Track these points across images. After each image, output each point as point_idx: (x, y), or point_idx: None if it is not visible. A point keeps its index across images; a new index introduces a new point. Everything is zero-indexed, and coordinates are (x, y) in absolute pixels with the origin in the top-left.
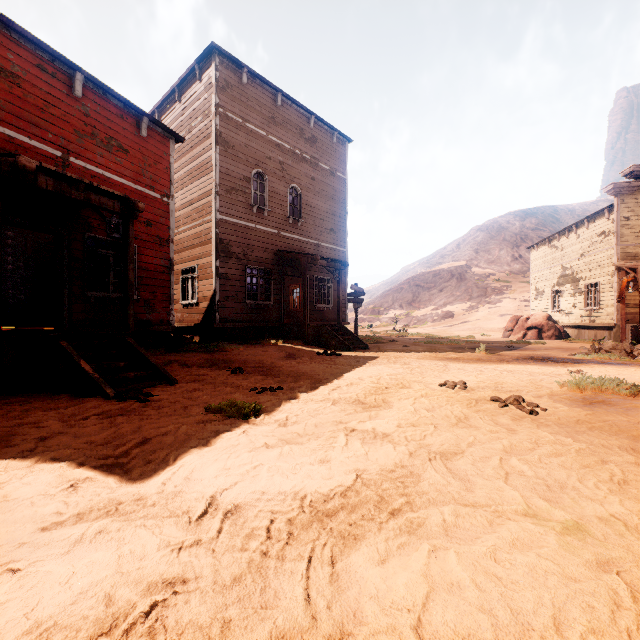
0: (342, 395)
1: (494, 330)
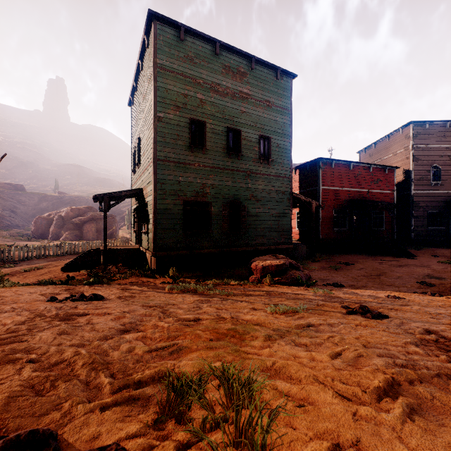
0: None
1: None
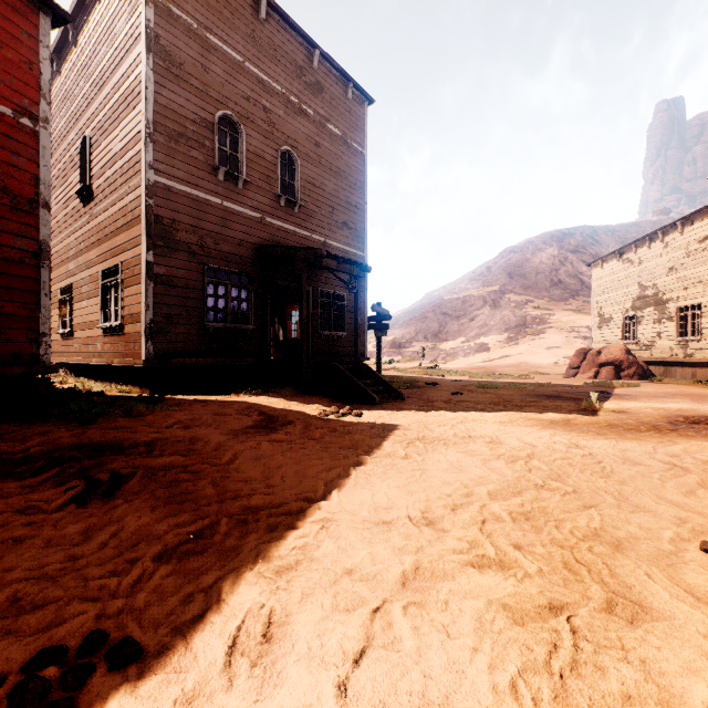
0: None
1: (543, 366)
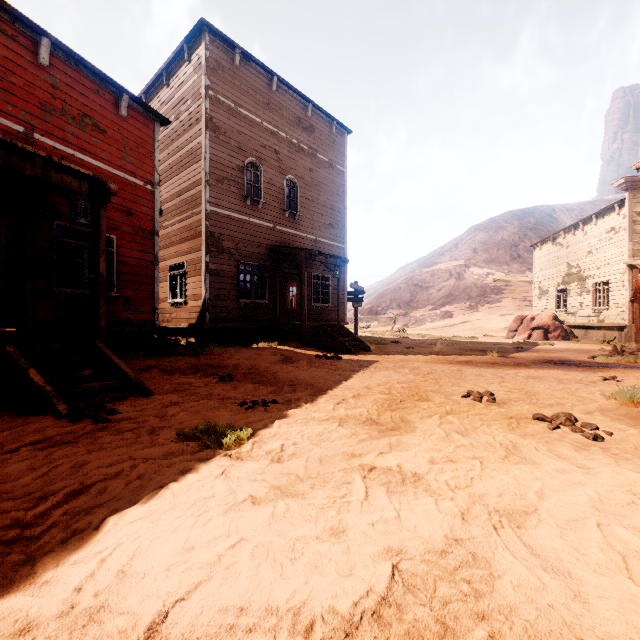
0: (350, 411)
1: (495, 330)
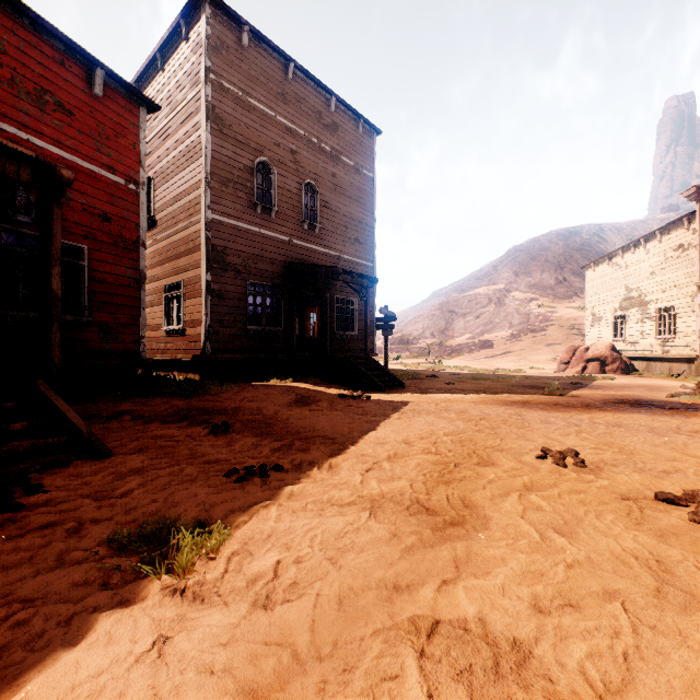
0: (385, 486)
1: (542, 362)
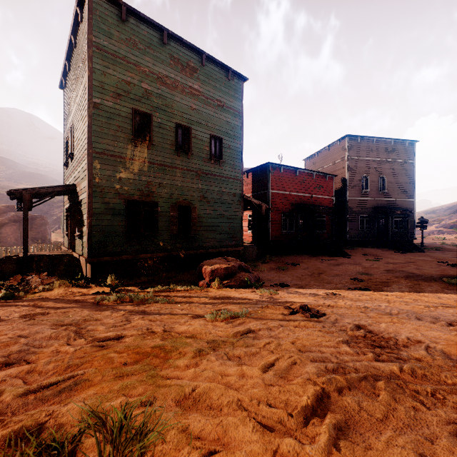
0: (400, 261)
1: None
